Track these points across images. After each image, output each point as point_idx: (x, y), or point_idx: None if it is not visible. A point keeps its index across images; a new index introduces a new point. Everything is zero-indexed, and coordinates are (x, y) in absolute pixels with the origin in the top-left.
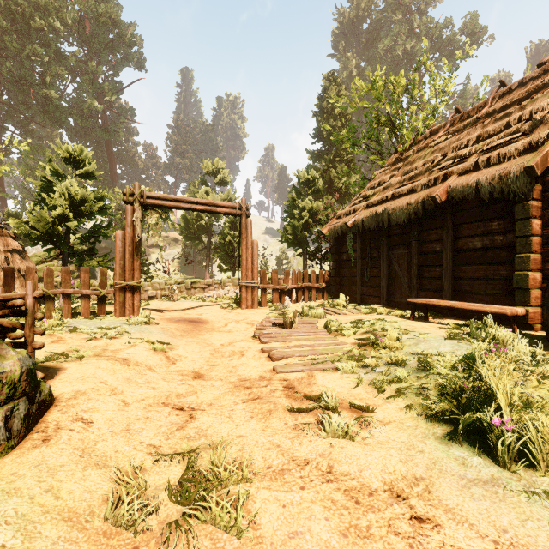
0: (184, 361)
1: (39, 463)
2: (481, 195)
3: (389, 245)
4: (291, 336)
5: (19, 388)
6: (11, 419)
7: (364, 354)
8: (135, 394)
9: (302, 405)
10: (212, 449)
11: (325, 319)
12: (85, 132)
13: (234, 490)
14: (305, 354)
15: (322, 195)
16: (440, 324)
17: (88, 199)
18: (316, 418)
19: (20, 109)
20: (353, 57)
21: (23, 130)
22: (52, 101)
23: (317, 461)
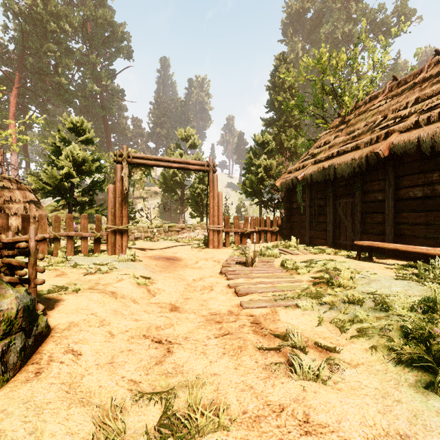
0: (163, 294)
1: (27, 400)
2: (423, 149)
3: (335, 195)
4: (252, 273)
5: (15, 324)
6: (7, 353)
7: (320, 292)
8: (120, 325)
9: (270, 342)
10: (188, 388)
11: (280, 258)
12: (87, 110)
13: (211, 439)
14: (267, 291)
15: (274, 154)
16: (385, 264)
17: (88, 160)
18: (285, 357)
19: (39, 93)
20: (299, 41)
21: (42, 110)
22: (63, 86)
23: (292, 408)
